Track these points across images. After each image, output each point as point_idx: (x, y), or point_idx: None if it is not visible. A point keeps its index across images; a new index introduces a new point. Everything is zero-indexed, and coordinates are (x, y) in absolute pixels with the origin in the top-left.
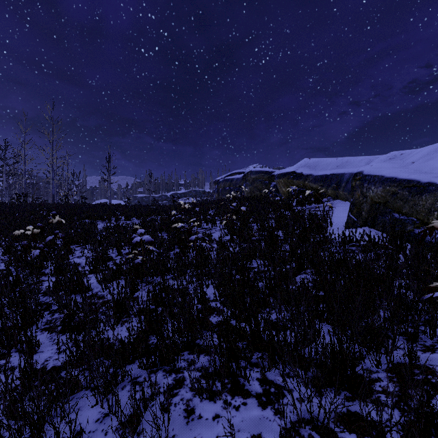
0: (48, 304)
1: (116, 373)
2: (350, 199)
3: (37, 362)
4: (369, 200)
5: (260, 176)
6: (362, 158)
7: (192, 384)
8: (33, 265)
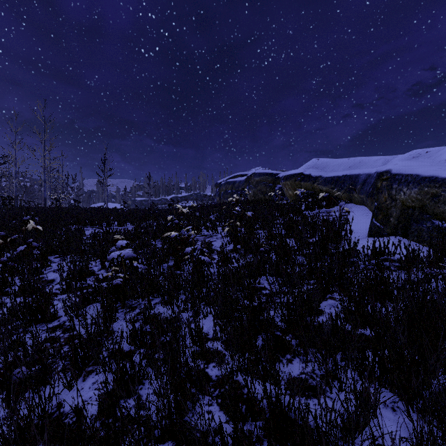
0: None
1: None
2: (367, 203)
3: None
4: (400, 204)
5: (264, 178)
6: (377, 158)
7: None
8: None
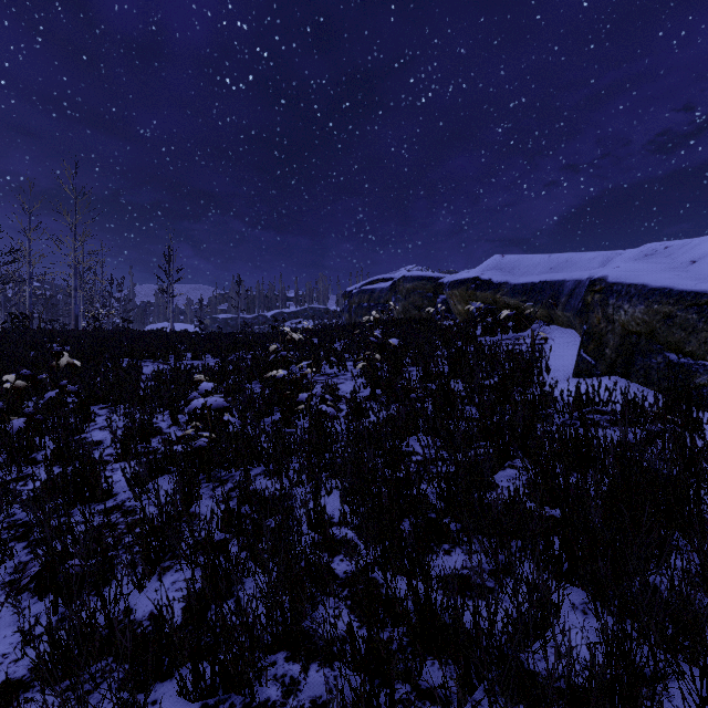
0: (28, 527)
1: None
2: (576, 325)
3: None
4: (619, 328)
5: (419, 284)
6: (594, 255)
7: None
8: (12, 446)
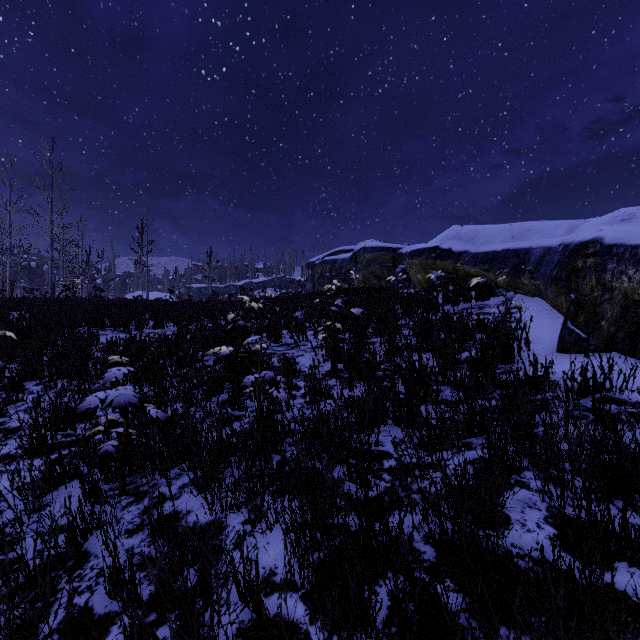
0: None
1: None
2: (547, 293)
3: None
4: (620, 296)
5: (379, 255)
6: (558, 222)
7: None
8: None
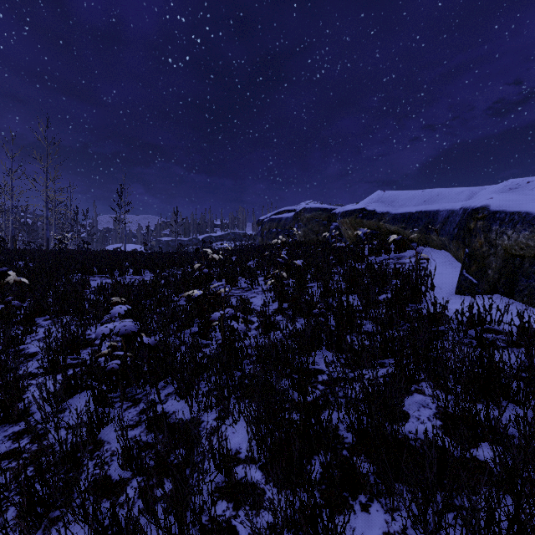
0: None
1: None
2: (450, 247)
3: None
4: (502, 251)
5: (317, 214)
6: (461, 189)
7: None
8: None
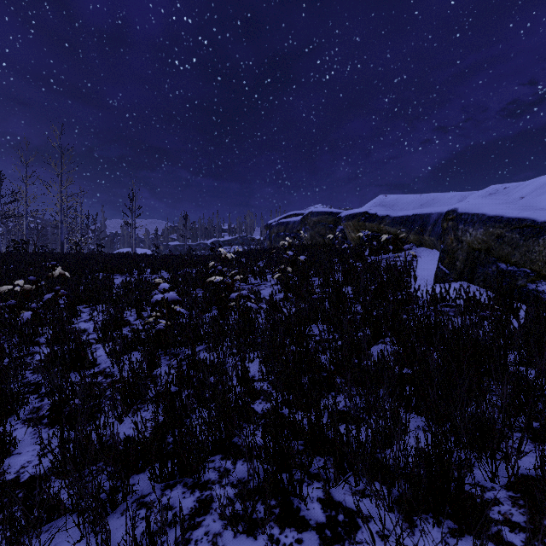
0: (37, 385)
1: (114, 490)
2: (438, 246)
3: (5, 471)
4: (466, 246)
5: (323, 218)
6: (453, 194)
7: (222, 511)
8: (23, 331)
